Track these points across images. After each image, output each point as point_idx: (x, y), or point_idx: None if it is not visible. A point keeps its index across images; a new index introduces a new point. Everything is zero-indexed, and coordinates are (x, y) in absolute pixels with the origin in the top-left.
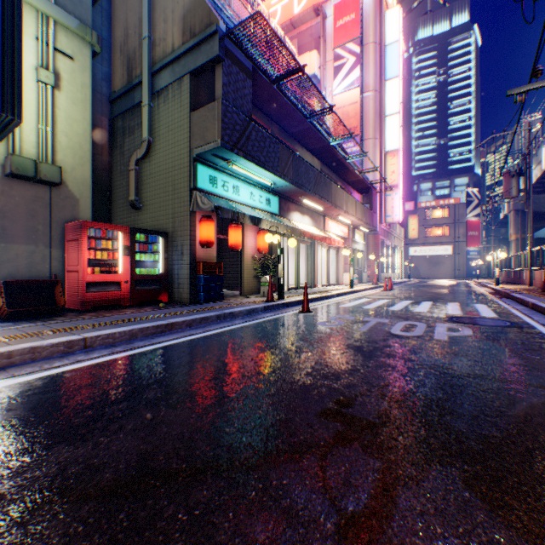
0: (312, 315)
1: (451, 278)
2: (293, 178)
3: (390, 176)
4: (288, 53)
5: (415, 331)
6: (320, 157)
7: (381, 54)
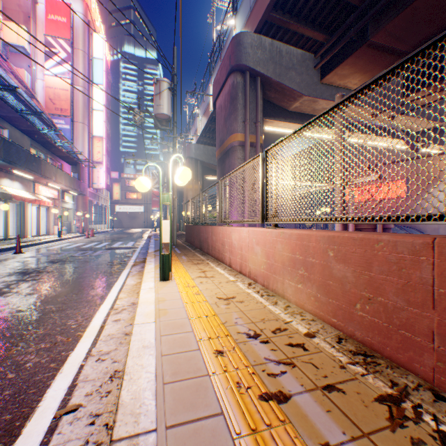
0: (25, 254)
1: (144, 228)
2: (5, 157)
3: (97, 155)
4: (3, 79)
5: (86, 254)
6: (32, 136)
7: (90, 62)
